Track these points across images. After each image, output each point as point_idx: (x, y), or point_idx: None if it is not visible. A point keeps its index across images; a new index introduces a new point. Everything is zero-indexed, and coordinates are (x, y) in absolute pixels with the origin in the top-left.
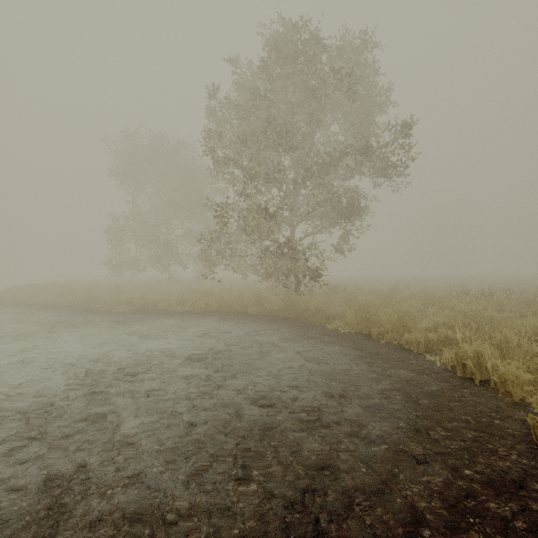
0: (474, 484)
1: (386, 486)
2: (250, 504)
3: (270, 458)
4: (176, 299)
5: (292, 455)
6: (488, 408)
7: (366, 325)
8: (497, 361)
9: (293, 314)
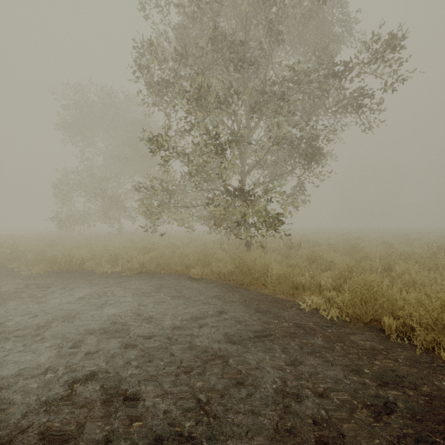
0: None
1: None
2: None
3: None
4: (108, 257)
5: None
6: None
7: (370, 311)
8: None
9: (248, 280)
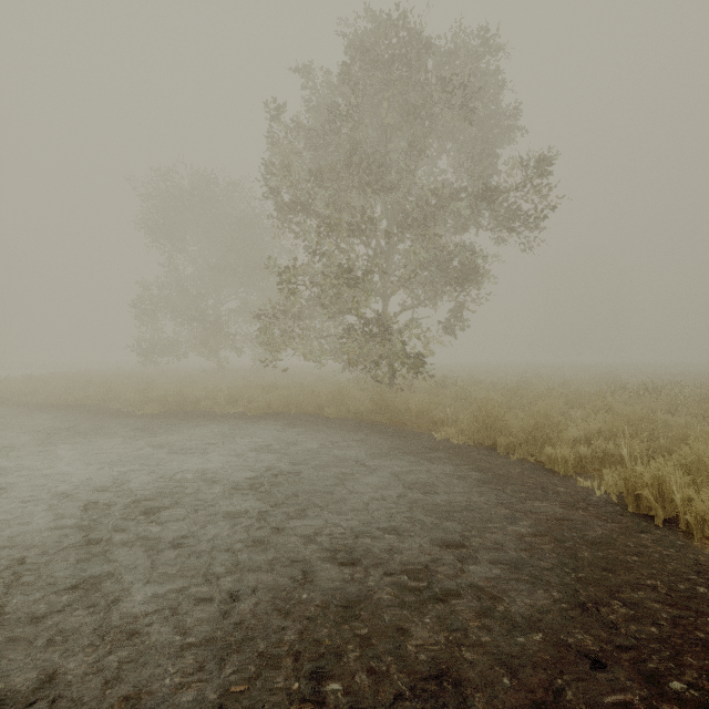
0: None
1: None
2: None
3: (355, 658)
4: (226, 396)
5: (391, 652)
6: (684, 565)
7: (489, 434)
8: (690, 491)
9: (387, 418)
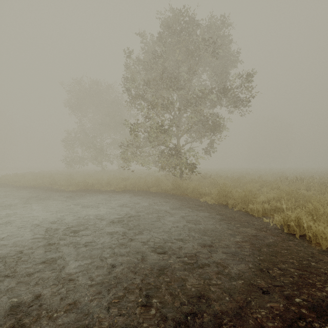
0: (302, 309)
1: (243, 310)
2: (151, 324)
3: (164, 290)
4: (106, 182)
5: (179, 287)
6: (306, 254)
7: (224, 199)
8: (310, 223)
9: (179, 192)
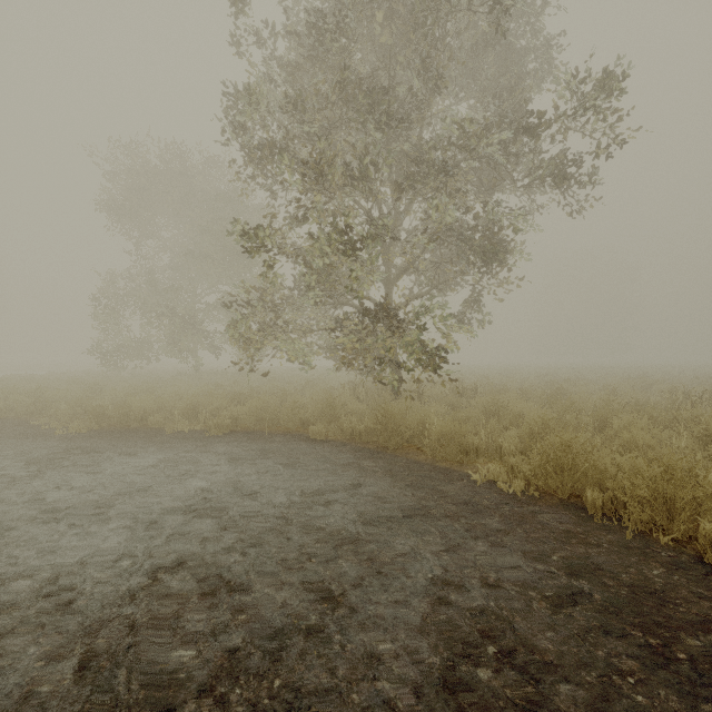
0: None
1: None
2: None
3: None
4: (183, 409)
5: None
6: None
7: (567, 482)
8: None
9: (395, 442)
